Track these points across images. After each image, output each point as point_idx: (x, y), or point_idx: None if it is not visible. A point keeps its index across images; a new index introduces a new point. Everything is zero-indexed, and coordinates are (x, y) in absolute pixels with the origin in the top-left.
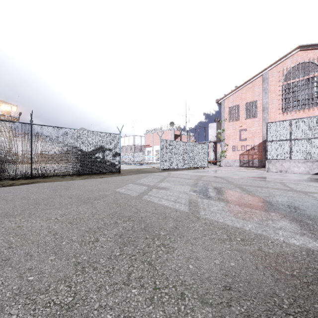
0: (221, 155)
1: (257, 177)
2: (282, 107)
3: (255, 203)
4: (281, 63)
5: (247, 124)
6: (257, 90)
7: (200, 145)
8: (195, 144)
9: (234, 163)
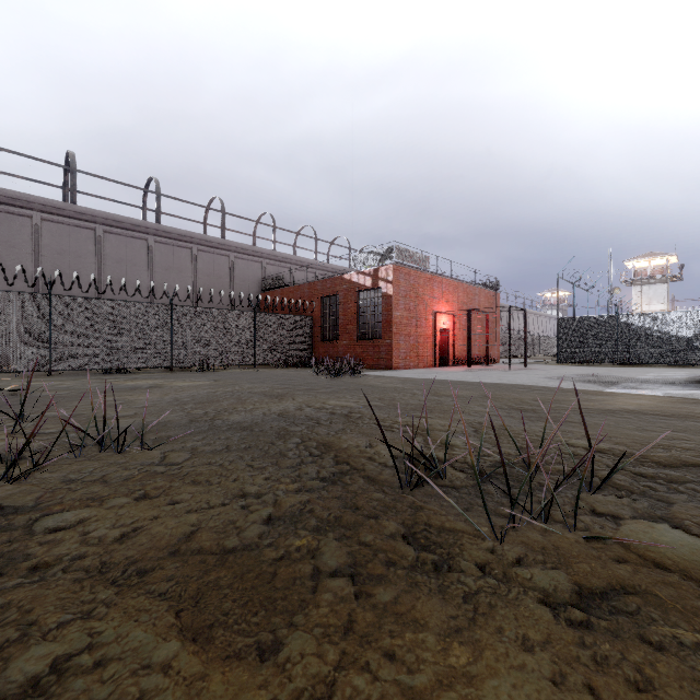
0: None
1: None
2: None
3: None
4: None
5: None
6: None
7: None
8: None
9: None
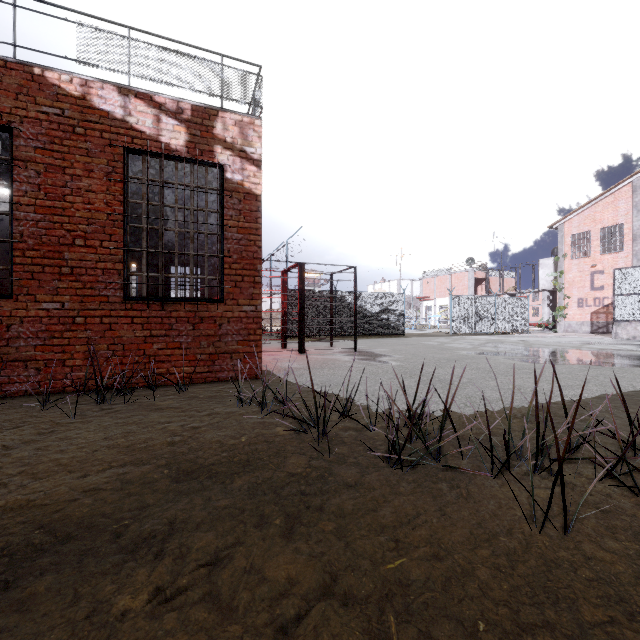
0: (556, 314)
1: (573, 341)
2: None
3: (519, 348)
4: None
5: (604, 264)
6: (622, 206)
7: (515, 300)
8: (504, 299)
9: (580, 327)
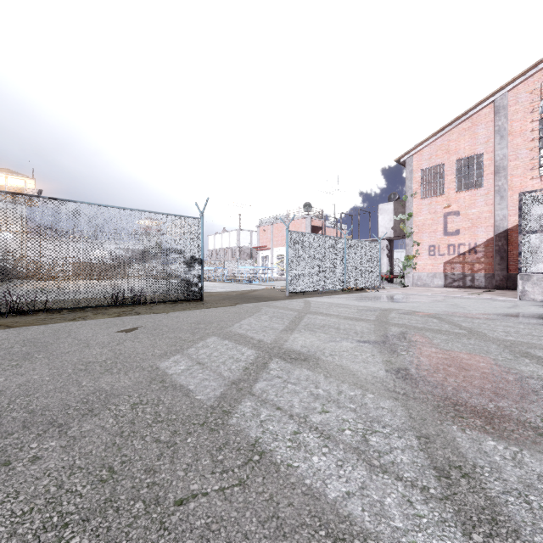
0: (405, 265)
1: (522, 315)
2: (539, 165)
3: None
4: (538, 74)
5: (460, 203)
6: (482, 132)
7: (367, 245)
8: (355, 243)
9: (432, 280)
